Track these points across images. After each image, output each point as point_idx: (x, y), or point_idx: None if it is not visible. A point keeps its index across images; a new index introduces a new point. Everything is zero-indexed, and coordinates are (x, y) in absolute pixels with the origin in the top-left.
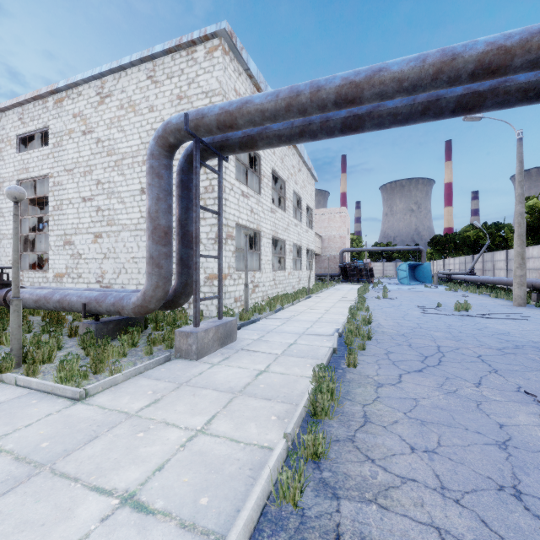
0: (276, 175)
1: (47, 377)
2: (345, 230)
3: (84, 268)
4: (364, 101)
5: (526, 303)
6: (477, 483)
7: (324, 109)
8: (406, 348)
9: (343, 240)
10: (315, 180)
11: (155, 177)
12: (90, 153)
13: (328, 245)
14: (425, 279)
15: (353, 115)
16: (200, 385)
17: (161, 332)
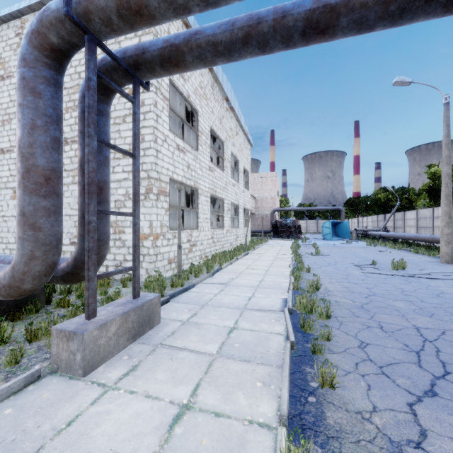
0: (214, 134)
1: None
2: (276, 192)
3: (3, 227)
4: None
5: (452, 260)
6: None
7: None
8: (379, 333)
9: (274, 200)
10: (250, 146)
11: (28, 94)
12: (9, 100)
13: (261, 205)
14: (345, 235)
15: (322, 5)
16: None
17: (65, 310)
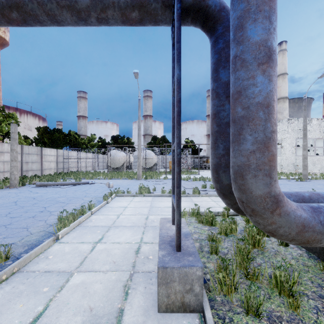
0: None
1: (219, 219)
2: None
3: None
4: (9, 24)
5: None
6: (40, 217)
7: (42, 25)
8: None
9: None
10: None
11: None
12: None
13: None
14: None
15: None
16: (135, 226)
17: None
